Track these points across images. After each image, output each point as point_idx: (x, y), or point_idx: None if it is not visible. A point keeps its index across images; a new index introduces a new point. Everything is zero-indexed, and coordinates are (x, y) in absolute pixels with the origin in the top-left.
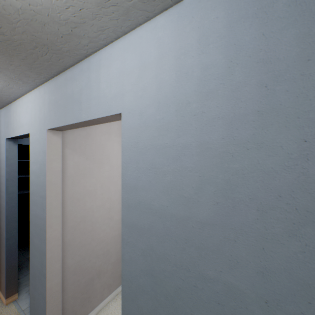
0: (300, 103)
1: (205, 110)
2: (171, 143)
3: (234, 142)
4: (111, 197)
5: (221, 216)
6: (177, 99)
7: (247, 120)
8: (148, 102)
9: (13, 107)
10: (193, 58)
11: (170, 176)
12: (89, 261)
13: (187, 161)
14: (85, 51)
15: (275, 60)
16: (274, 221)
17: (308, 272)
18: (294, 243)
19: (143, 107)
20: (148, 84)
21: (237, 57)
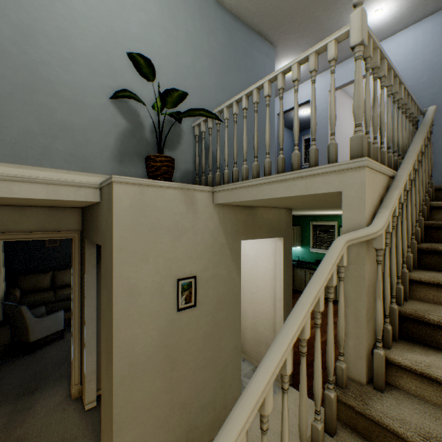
0: None
1: (424, 52)
2: (410, 66)
3: (433, 57)
4: (339, 143)
5: (429, 77)
6: (413, 52)
7: (437, 50)
8: (400, 57)
9: (288, 94)
10: (419, 39)
11: (410, 76)
12: None
13: (417, 68)
14: None
15: None
16: None
17: None
18: None
19: (398, 59)
20: (400, 52)
21: (434, 36)
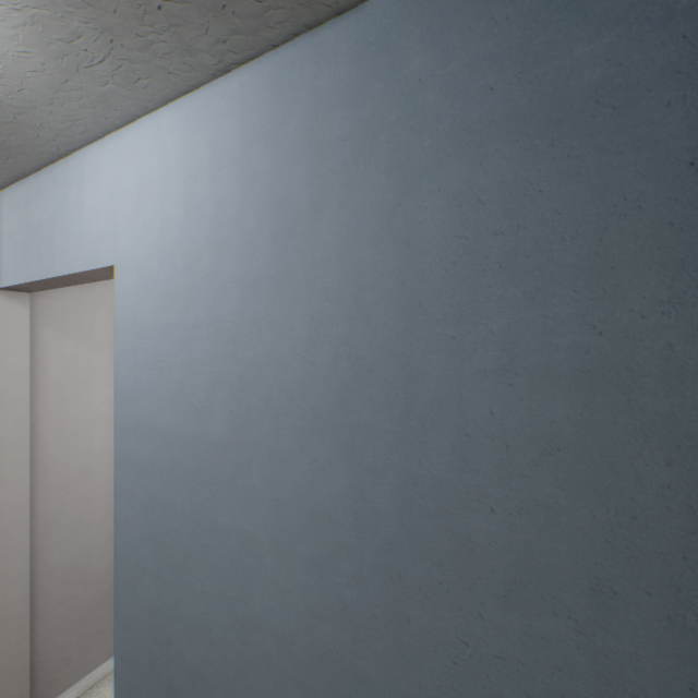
0: (310, 267)
1: (218, 268)
2: (179, 321)
3: (249, 319)
4: None
5: (236, 432)
6: (187, 248)
7: (262, 288)
8: (150, 250)
9: None
10: (205, 186)
11: (178, 374)
12: (102, 558)
13: (198, 349)
14: (55, 149)
15: (288, 204)
16: (287, 431)
17: (317, 497)
18: (304, 459)
19: (145, 257)
20: (150, 220)
21: (252, 193)
